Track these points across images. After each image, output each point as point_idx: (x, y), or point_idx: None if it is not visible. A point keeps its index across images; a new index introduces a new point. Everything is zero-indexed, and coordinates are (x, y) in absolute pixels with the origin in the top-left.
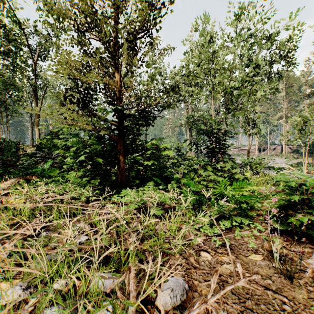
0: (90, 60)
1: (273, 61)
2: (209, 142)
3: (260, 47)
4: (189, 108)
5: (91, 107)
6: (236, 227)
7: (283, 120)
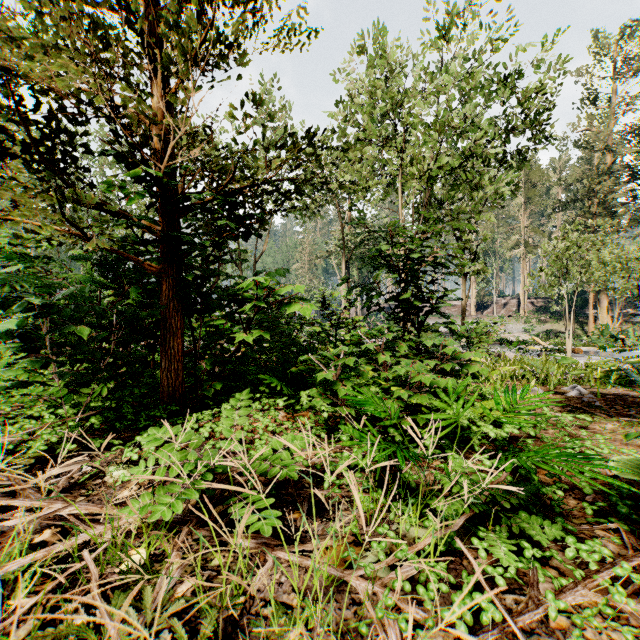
0: (46, 3)
1: (511, 128)
2: (399, 284)
3: (488, 99)
4: (345, 217)
5: (74, 173)
6: (532, 560)
7: (522, 250)
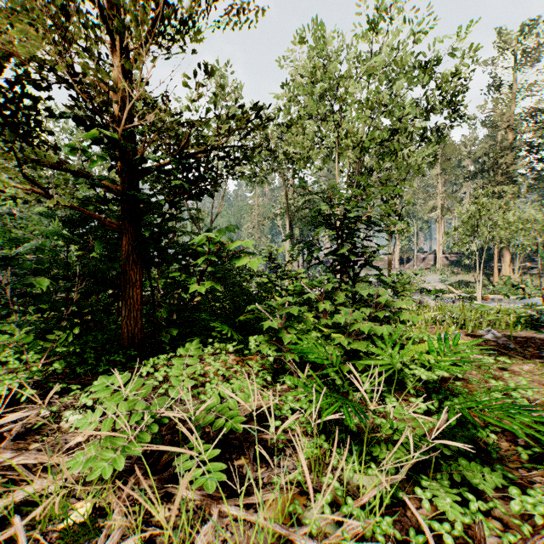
0: None
1: (430, 109)
2: (337, 240)
3: (411, 83)
4: (289, 184)
5: (38, 136)
6: (476, 511)
7: (438, 213)
